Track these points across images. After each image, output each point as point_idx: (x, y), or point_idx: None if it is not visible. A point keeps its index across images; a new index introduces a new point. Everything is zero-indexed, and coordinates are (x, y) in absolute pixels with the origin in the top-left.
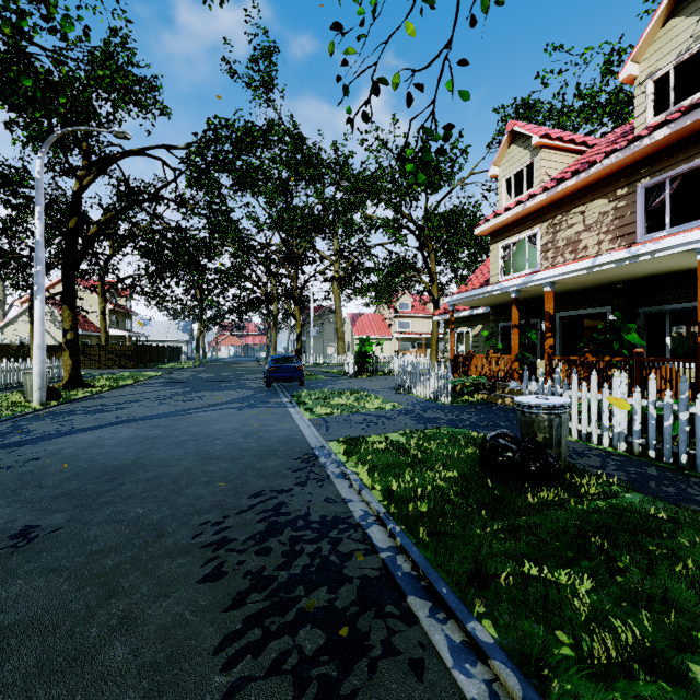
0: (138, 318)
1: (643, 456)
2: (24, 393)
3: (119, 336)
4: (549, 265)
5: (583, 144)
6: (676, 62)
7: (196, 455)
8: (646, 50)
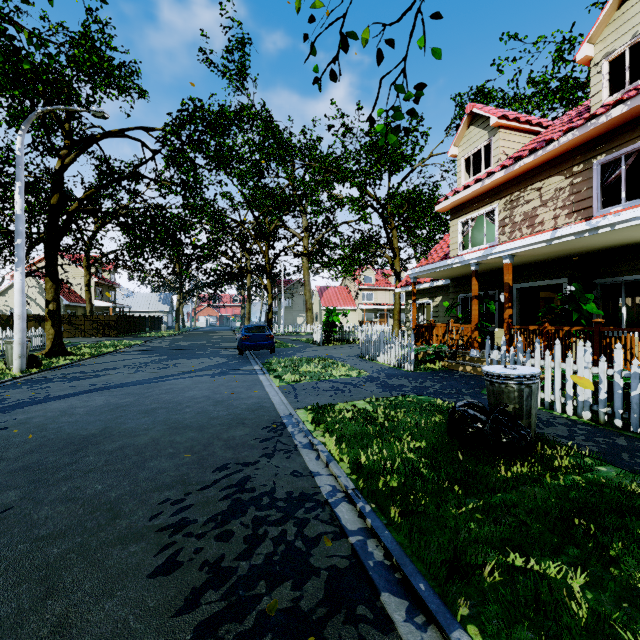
0: (122, 291)
1: (609, 425)
2: (6, 361)
3: (104, 307)
4: (507, 239)
5: (538, 125)
6: (632, 43)
7: (164, 424)
8: (602, 32)
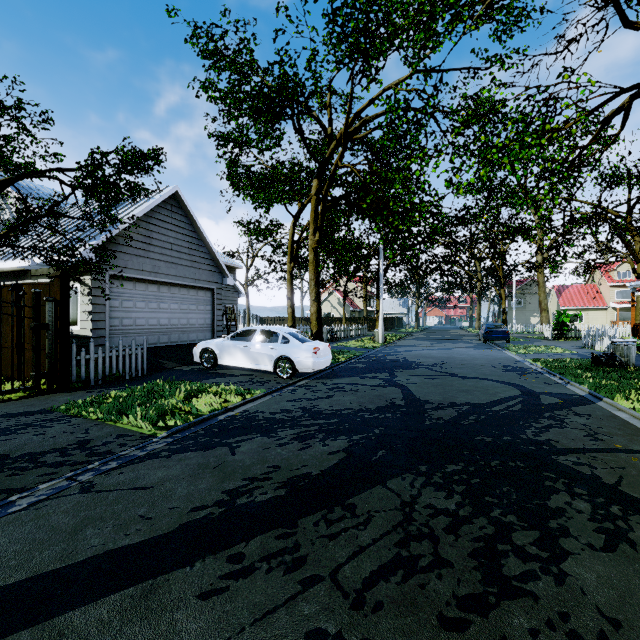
0: None
1: None
2: (373, 338)
3: (368, 311)
4: None
5: None
6: None
7: (470, 357)
8: None
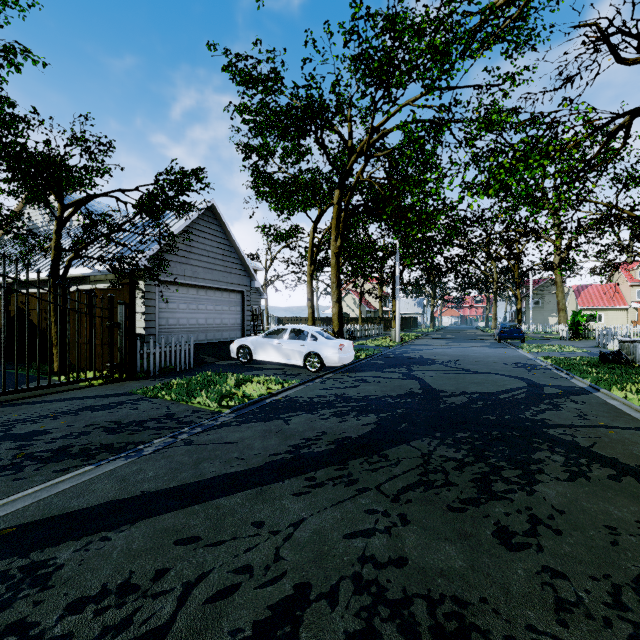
0: None
1: None
2: (389, 338)
3: (383, 311)
4: None
5: None
6: None
7: (483, 355)
8: None
